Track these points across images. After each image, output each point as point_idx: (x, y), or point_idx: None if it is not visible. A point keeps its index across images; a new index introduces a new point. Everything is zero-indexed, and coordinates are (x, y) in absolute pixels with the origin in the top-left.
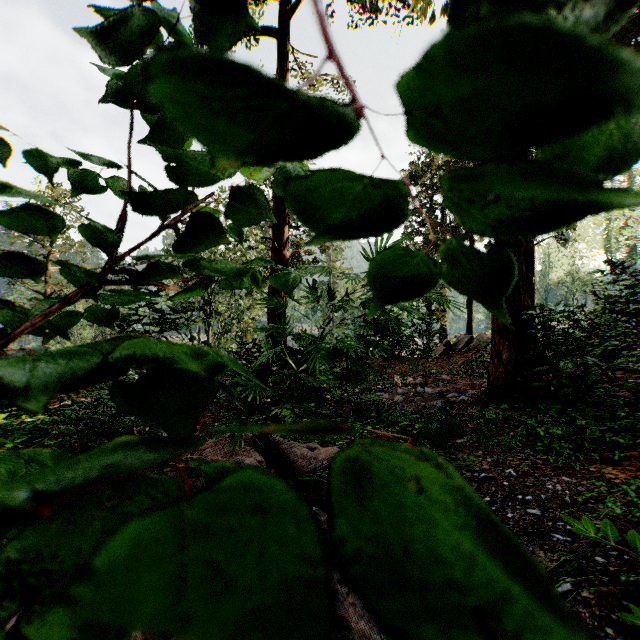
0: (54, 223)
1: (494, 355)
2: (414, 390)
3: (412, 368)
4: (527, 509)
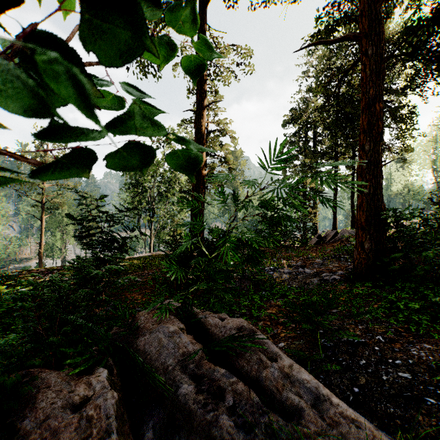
0: None
1: (358, 245)
2: (296, 270)
3: (294, 254)
4: (398, 372)
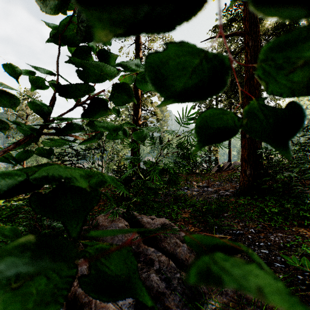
0: (3, 96)
1: (242, 172)
2: (202, 189)
3: (201, 178)
4: (261, 250)
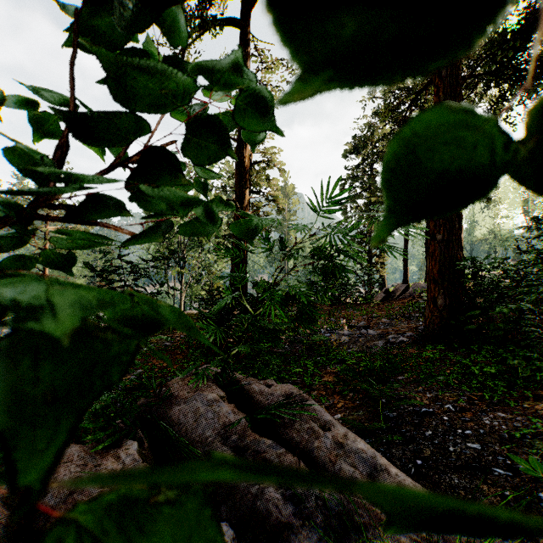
0: None
1: (430, 301)
2: (358, 332)
3: (356, 312)
4: (467, 443)
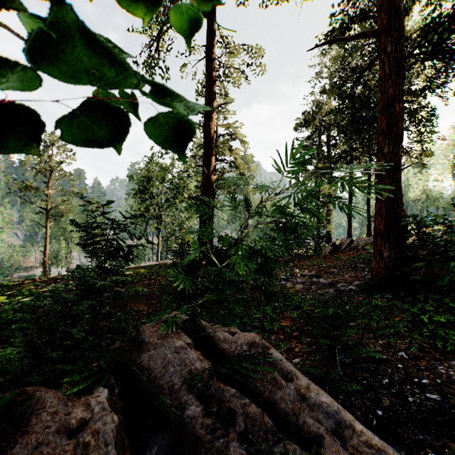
0: None
1: (376, 254)
2: (310, 280)
3: (307, 263)
4: (426, 393)
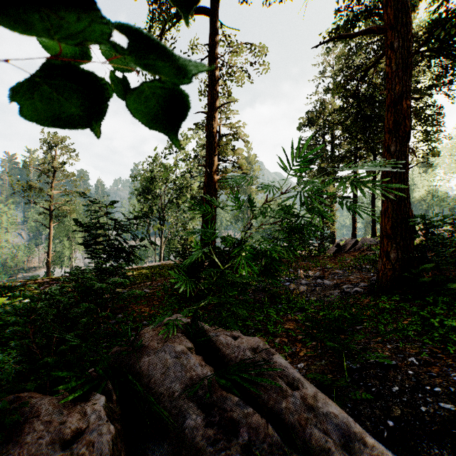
0: None
1: (383, 255)
2: (314, 281)
3: (311, 264)
4: (439, 403)
